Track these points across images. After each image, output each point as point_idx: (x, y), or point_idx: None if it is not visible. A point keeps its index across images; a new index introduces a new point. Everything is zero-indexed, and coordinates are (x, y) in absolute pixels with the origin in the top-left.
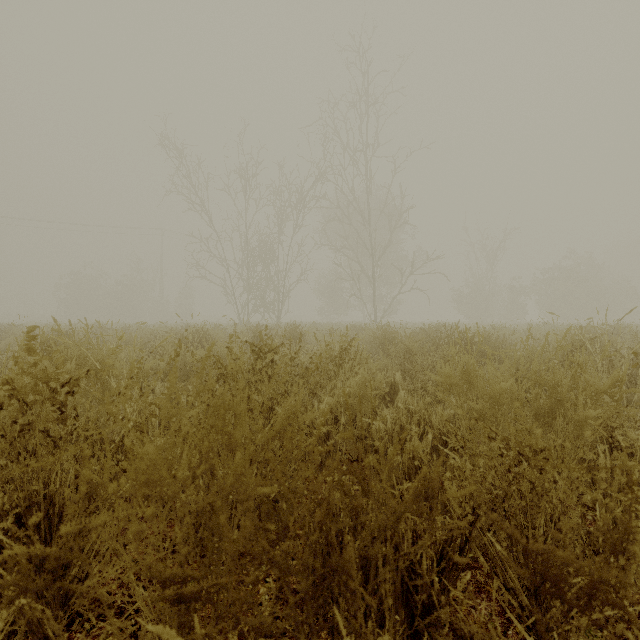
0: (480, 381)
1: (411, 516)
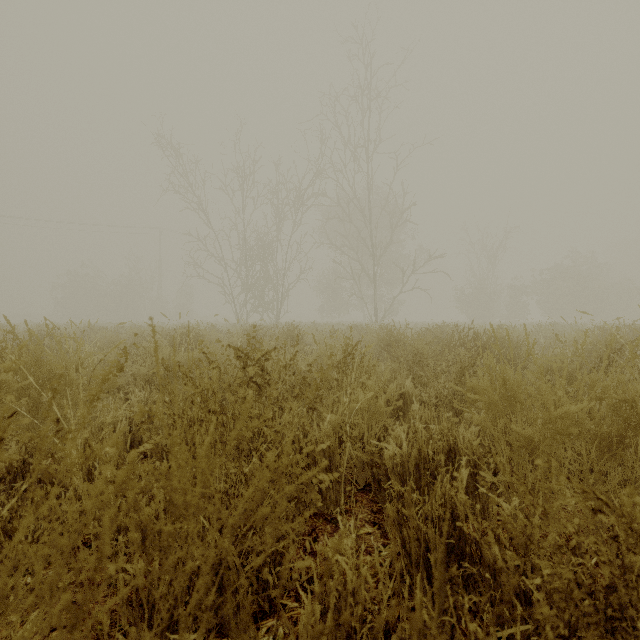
0: (530, 400)
1: None
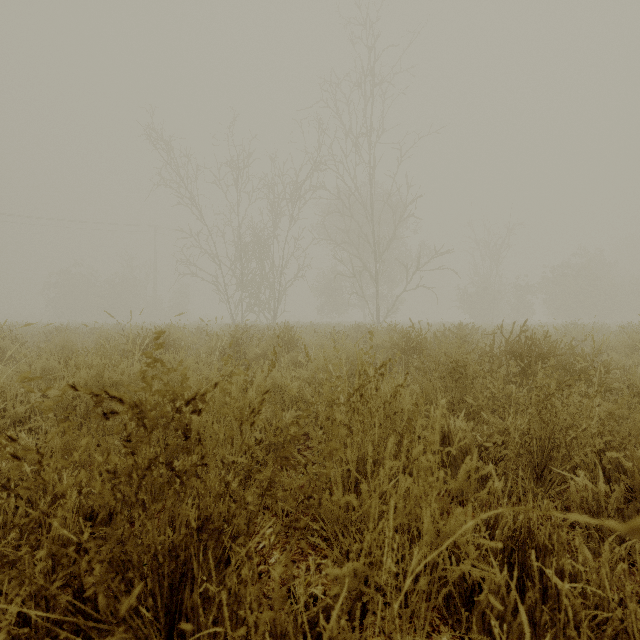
0: None
1: None
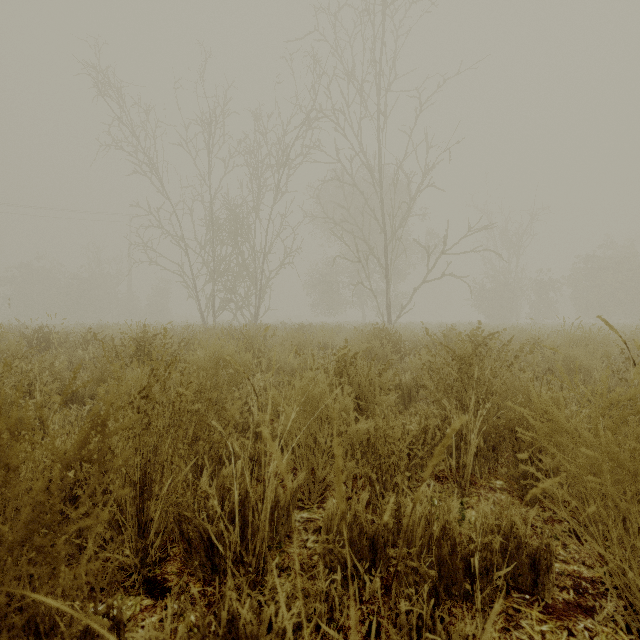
0: None
1: None
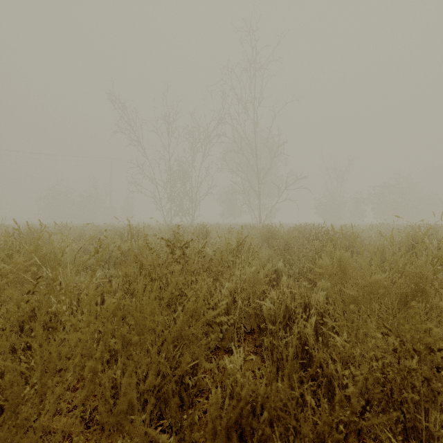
0: (355, 272)
1: (312, 417)
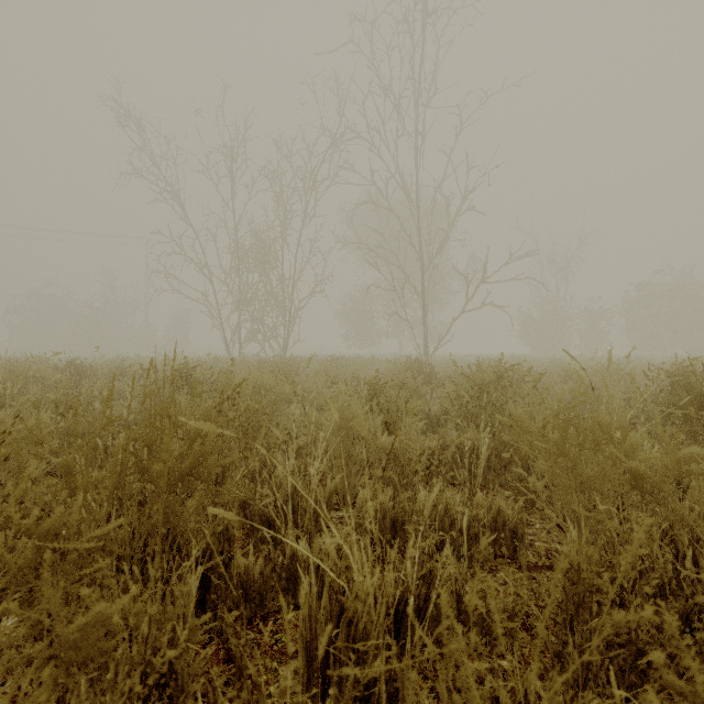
0: None
1: None
